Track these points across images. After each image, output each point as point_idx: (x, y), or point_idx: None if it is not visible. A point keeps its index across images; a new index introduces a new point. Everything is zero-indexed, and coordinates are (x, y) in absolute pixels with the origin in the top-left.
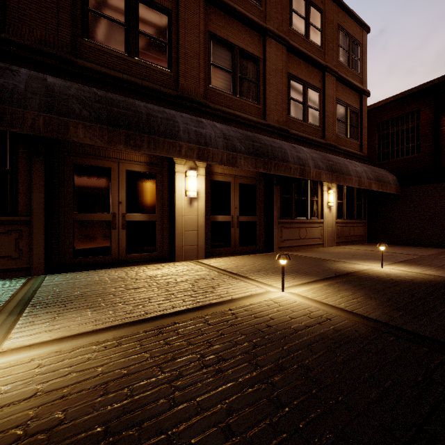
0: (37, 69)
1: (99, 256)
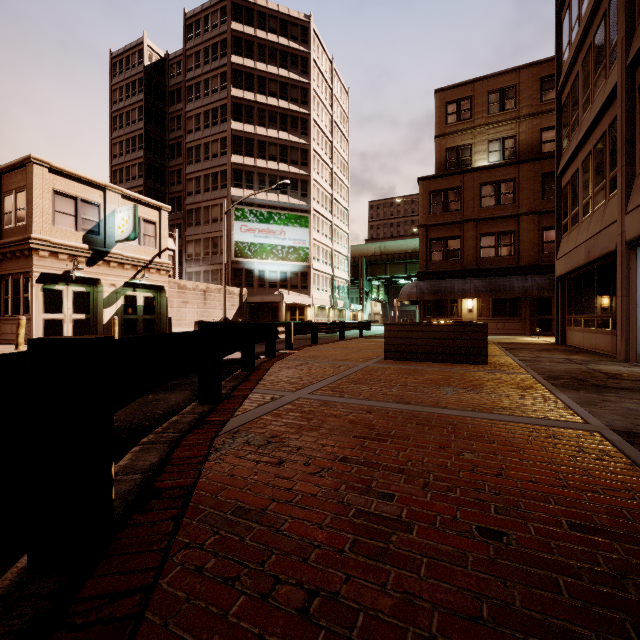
0: (528, 272)
1: (547, 332)
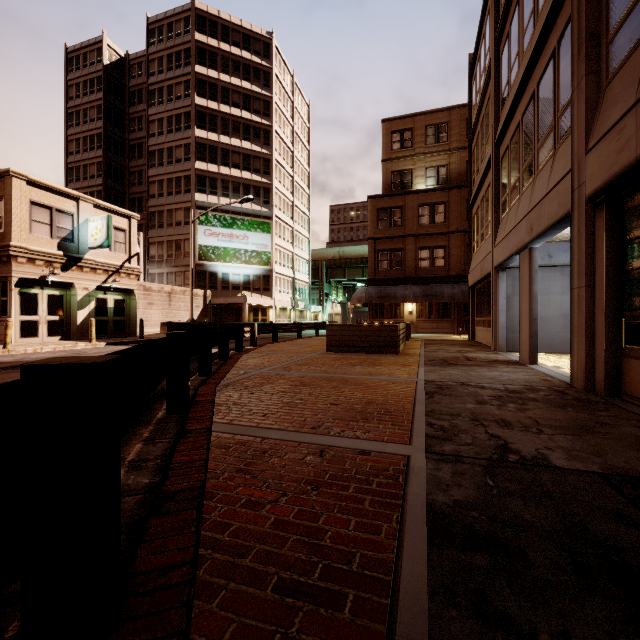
0: (456, 280)
1: None
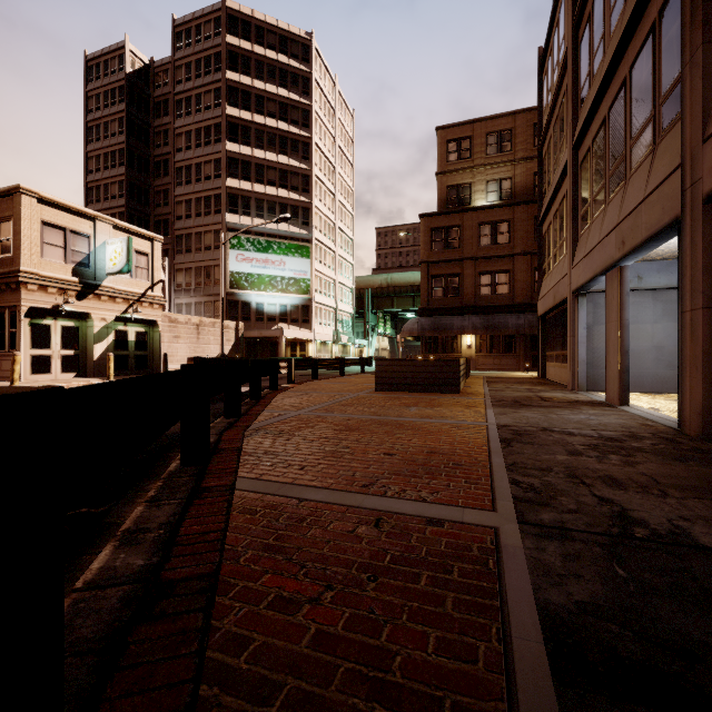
0: (522, 310)
1: None
